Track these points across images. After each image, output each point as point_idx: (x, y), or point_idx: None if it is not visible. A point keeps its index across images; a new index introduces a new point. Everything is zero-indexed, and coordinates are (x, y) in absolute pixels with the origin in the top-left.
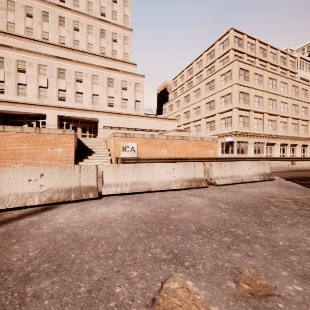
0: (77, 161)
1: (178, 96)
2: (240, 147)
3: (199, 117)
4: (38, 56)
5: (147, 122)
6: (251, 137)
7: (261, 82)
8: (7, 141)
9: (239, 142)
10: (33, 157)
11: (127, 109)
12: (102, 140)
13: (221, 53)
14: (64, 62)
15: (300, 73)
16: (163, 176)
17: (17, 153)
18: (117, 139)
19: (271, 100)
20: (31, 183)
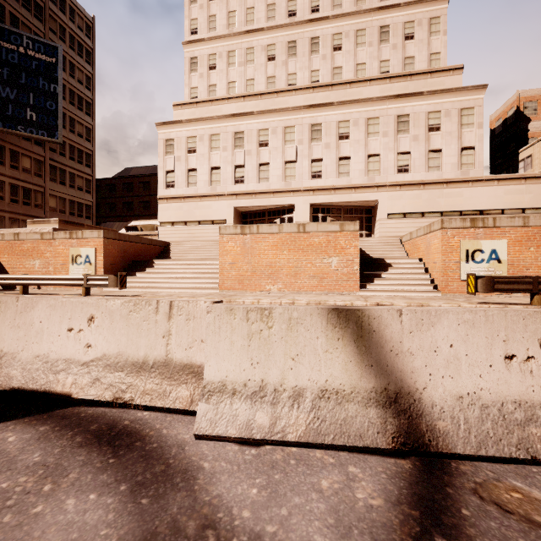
0: (361, 282)
1: None
2: None
3: None
4: (283, 115)
5: (491, 192)
6: None
7: None
8: (262, 248)
9: None
10: (295, 274)
11: (439, 172)
12: (393, 240)
13: None
14: (319, 112)
15: None
16: None
17: (273, 268)
18: (452, 234)
19: None
20: (512, 366)
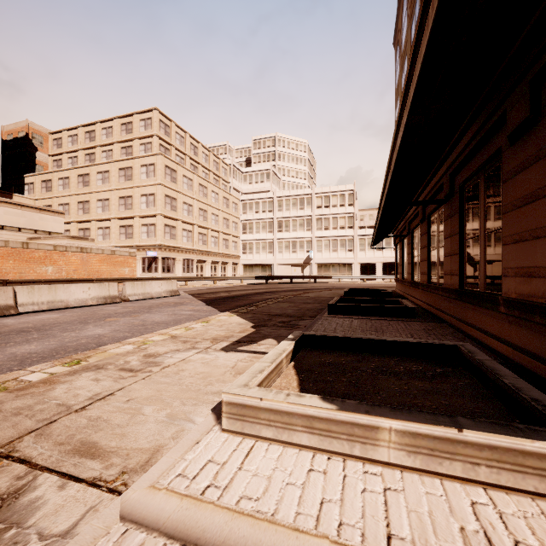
0: None
1: (65, 170)
2: (167, 265)
3: (108, 215)
4: None
5: None
6: (180, 253)
7: (191, 187)
8: None
9: (164, 258)
10: None
11: None
12: None
13: (142, 132)
14: None
15: (234, 183)
16: (80, 295)
17: None
18: None
19: (202, 210)
20: None
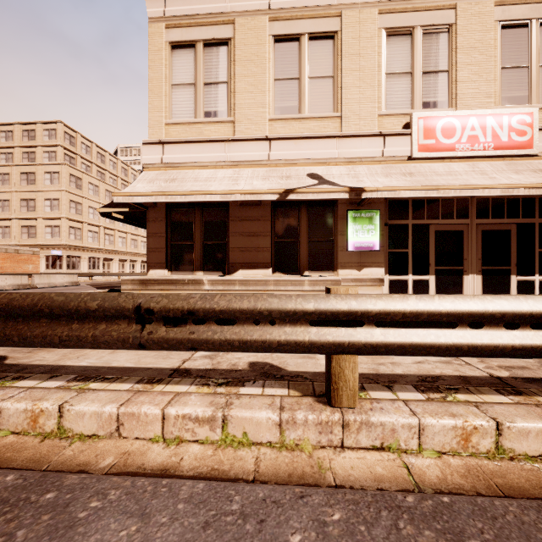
0: None
1: None
2: (72, 262)
3: (8, 215)
4: None
5: None
6: (85, 252)
7: (98, 193)
8: None
9: (69, 256)
10: None
11: None
12: None
13: (46, 141)
14: None
15: None
16: None
17: None
18: None
19: None
20: None
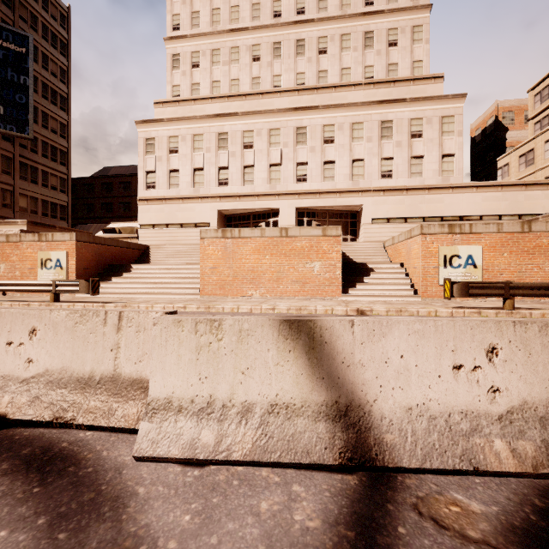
0: (344, 287)
1: None
2: None
3: None
4: (268, 117)
5: (470, 199)
6: None
7: None
8: (244, 252)
9: None
10: (277, 279)
11: (421, 178)
12: (376, 245)
13: None
14: (304, 115)
15: None
16: None
17: (255, 273)
18: (431, 240)
19: None
20: (460, 376)
